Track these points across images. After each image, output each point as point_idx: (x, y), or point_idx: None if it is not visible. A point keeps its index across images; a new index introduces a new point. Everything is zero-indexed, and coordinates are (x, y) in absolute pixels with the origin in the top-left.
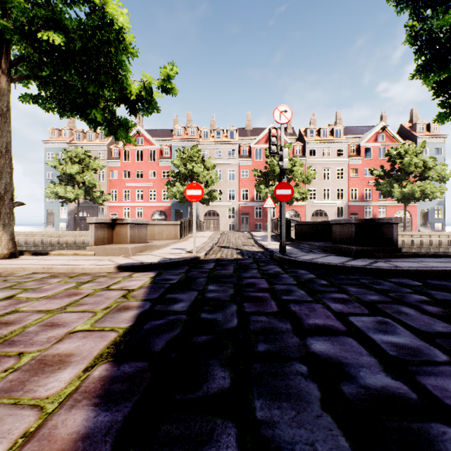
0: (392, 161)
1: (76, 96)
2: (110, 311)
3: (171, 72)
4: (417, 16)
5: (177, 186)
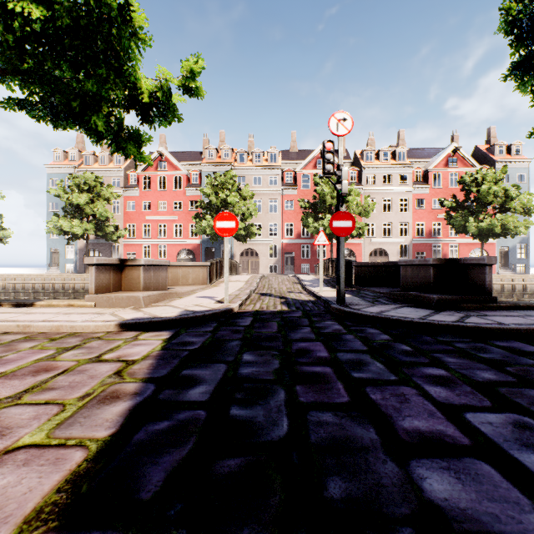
0: (467, 190)
1: (70, 98)
2: (89, 403)
3: (195, 66)
4: None
5: (207, 219)
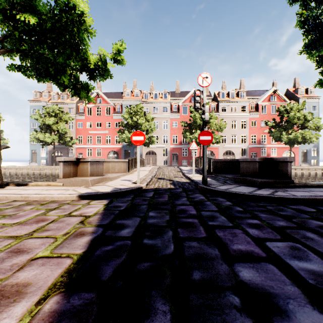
0: (281, 115)
1: (48, 65)
2: (69, 237)
3: (121, 47)
4: (305, 6)
5: (126, 133)
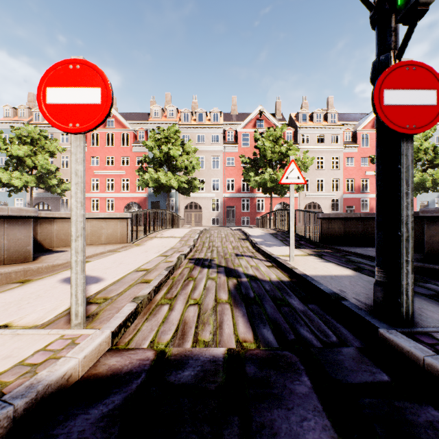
0: None
1: None
2: None
3: None
4: None
5: (149, 172)
